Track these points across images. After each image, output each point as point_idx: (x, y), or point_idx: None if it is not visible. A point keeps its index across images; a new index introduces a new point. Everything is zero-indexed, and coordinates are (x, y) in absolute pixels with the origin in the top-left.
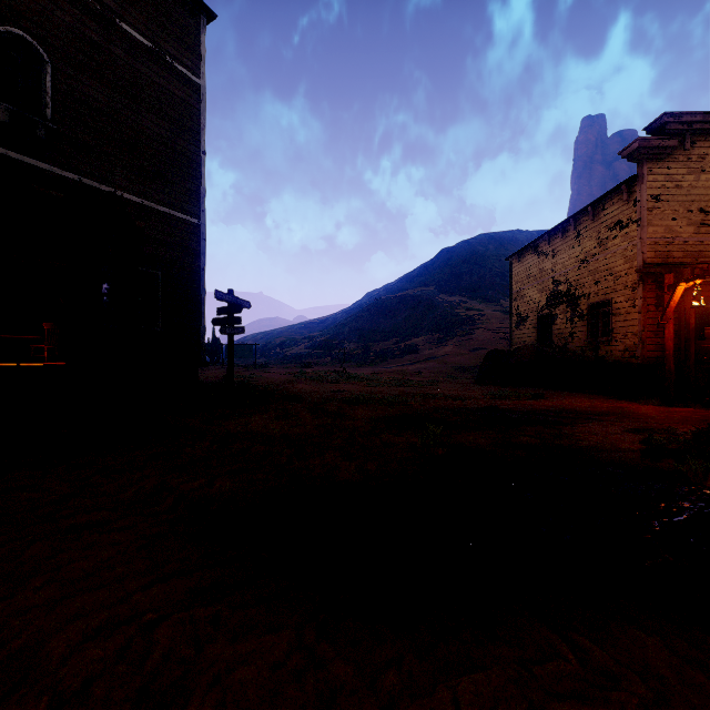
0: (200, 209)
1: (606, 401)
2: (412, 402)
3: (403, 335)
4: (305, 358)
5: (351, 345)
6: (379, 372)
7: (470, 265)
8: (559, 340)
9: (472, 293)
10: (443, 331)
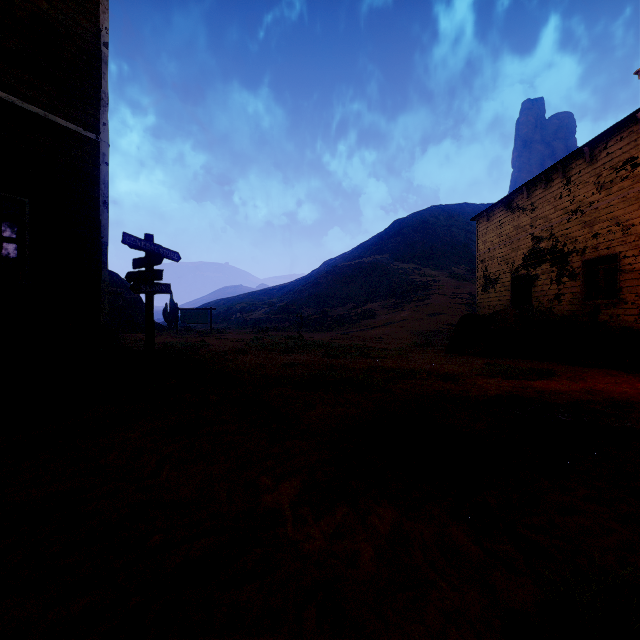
0: (99, 120)
1: None
2: (390, 385)
3: (359, 301)
4: (264, 323)
5: (308, 310)
6: (338, 337)
7: (422, 235)
8: (541, 303)
9: (424, 261)
10: (398, 296)
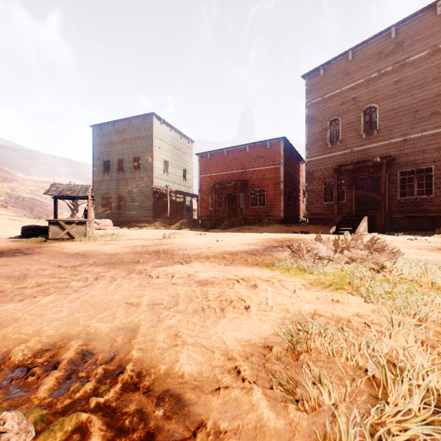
0: None
1: None
2: None
3: None
4: None
5: None
6: None
7: None
8: None
9: None
10: None
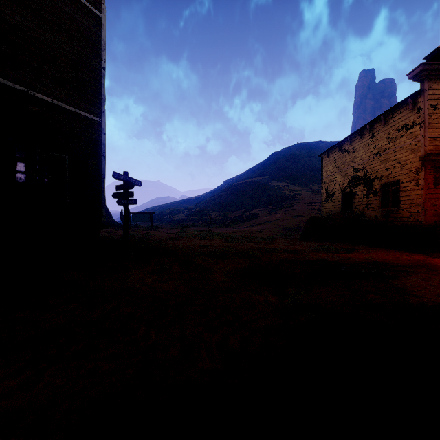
0: (101, 110)
1: (403, 254)
2: (260, 255)
3: (248, 207)
4: (185, 222)
5: (215, 213)
6: (234, 231)
7: (291, 163)
8: (358, 209)
9: (292, 180)
10: (274, 204)
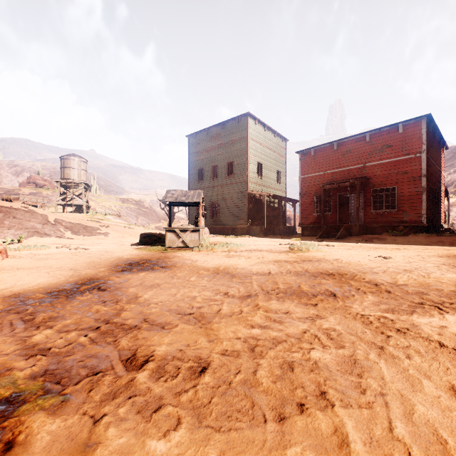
0: None
1: None
2: None
3: None
4: None
5: None
6: None
7: None
8: None
9: None
10: None
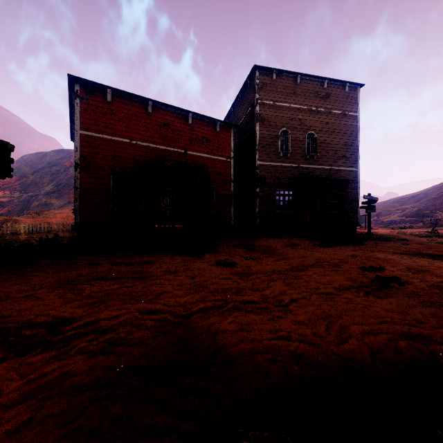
0: (357, 164)
1: None
2: None
3: None
4: (399, 224)
5: (442, 214)
6: None
7: None
8: None
9: None
10: None
